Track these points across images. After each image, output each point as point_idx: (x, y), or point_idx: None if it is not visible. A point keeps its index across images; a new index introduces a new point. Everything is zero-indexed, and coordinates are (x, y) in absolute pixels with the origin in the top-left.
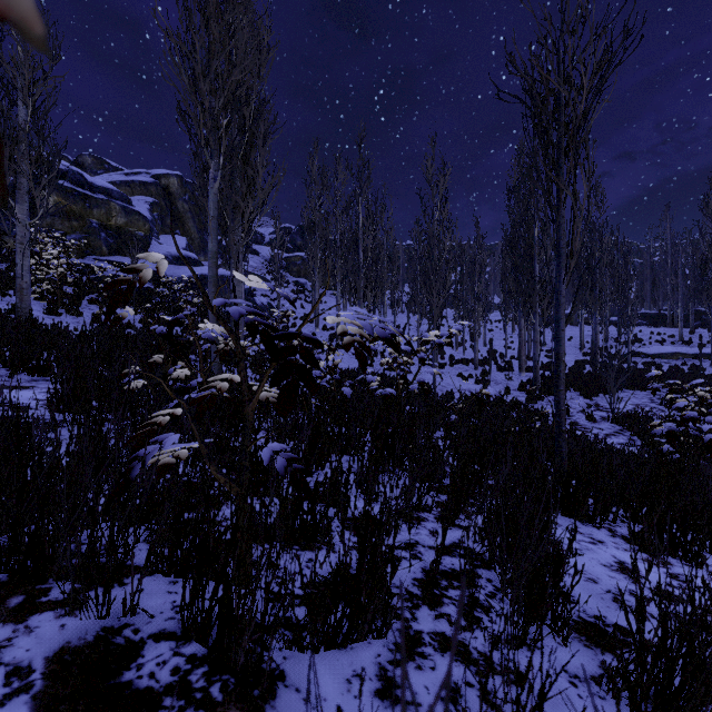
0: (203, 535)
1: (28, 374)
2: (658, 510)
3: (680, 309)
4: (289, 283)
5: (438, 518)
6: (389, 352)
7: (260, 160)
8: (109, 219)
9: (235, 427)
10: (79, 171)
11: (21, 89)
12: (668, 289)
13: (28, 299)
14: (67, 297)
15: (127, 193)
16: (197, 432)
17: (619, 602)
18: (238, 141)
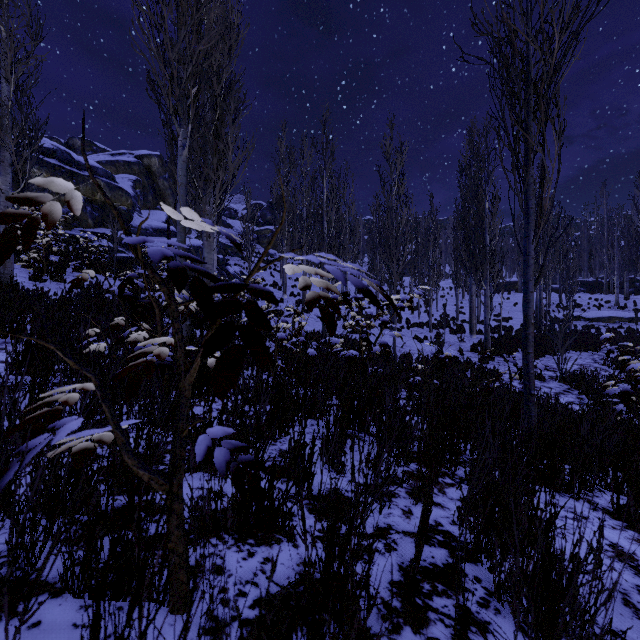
0: (124, 545)
1: (1, 336)
2: (636, 478)
3: (616, 277)
4: (260, 253)
5: (411, 496)
6: (351, 316)
7: (231, 135)
8: (94, 194)
9: (198, 390)
10: (67, 151)
11: (4, 67)
12: (604, 259)
13: (11, 266)
14: (53, 265)
15: (112, 171)
16: (110, 415)
17: (631, 606)
18: (210, 118)
